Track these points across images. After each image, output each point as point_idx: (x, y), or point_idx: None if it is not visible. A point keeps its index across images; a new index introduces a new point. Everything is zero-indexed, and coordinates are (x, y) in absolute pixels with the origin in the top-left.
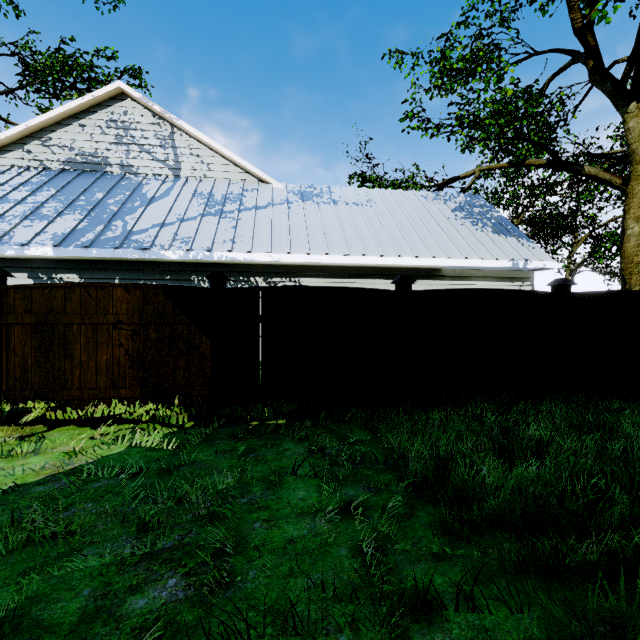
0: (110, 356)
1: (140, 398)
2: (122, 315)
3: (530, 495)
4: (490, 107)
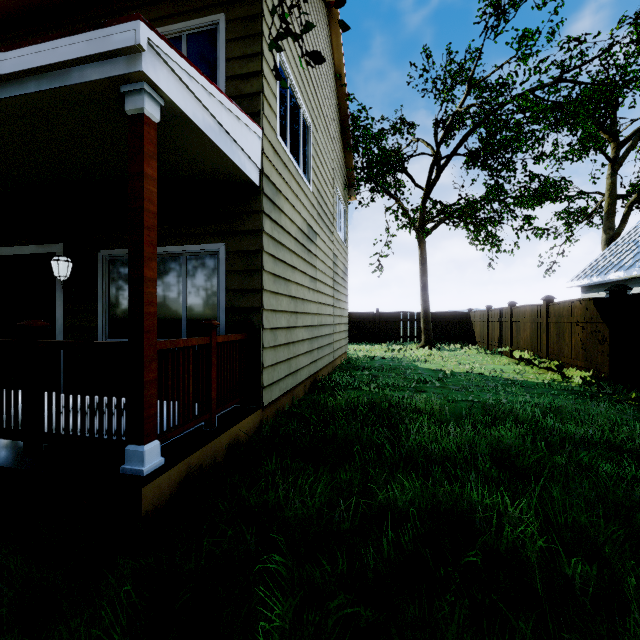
0: (575, 341)
1: (584, 368)
2: (578, 317)
3: (501, 407)
4: None
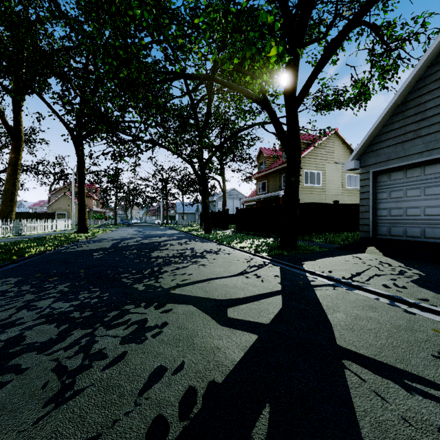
0: None
1: None
2: None
3: None
4: (377, 80)
